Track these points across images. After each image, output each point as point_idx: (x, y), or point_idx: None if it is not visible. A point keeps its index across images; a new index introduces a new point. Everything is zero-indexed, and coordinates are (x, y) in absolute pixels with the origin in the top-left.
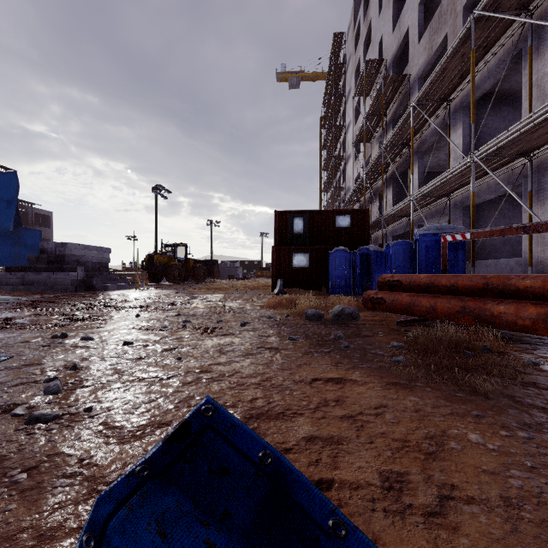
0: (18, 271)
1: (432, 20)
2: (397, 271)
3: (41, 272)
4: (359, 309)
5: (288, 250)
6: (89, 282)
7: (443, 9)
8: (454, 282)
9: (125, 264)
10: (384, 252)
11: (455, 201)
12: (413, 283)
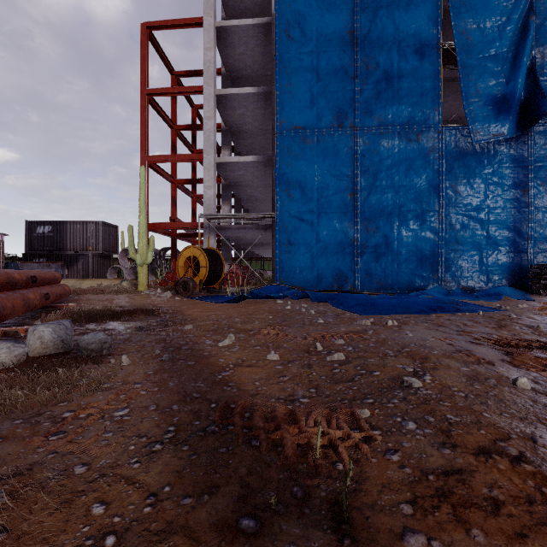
0: None
1: None
2: None
3: None
4: None
5: None
6: None
7: None
8: None
9: None
10: None
11: None
12: None
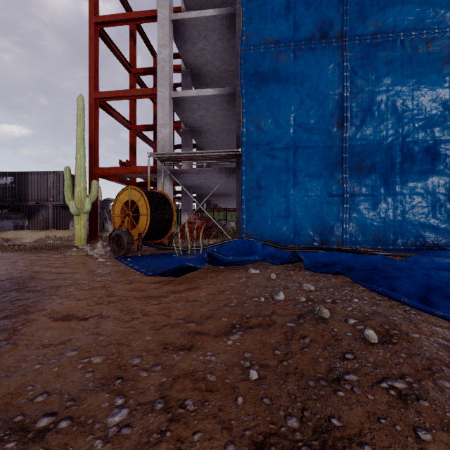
0: None
1: None
2: None
3: None
4: None
5: None
6: None
7: None
8: None
9: None
10: None
11: None
12: None
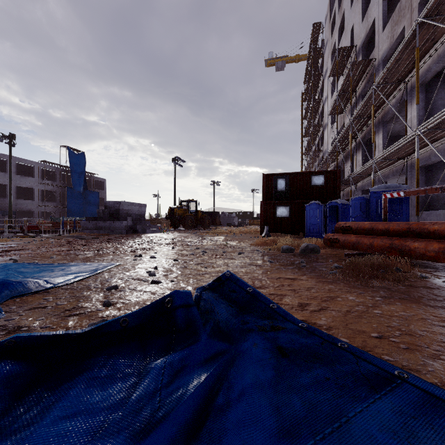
0: (92, 220)
1: (393, 14)
2: (356, 219)
3: (106, 221)
4: (323, 247)
5: (272, 204)
6: (134, 227)
7: (402, 5)
8: (387, 227)
9: (152, 215)
10: (349, 204)
11: (412, 162)
12: (360, 228)
